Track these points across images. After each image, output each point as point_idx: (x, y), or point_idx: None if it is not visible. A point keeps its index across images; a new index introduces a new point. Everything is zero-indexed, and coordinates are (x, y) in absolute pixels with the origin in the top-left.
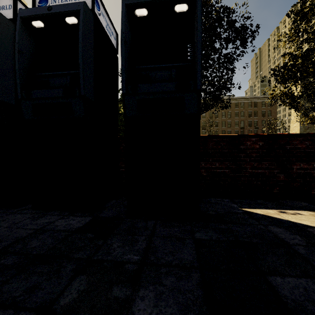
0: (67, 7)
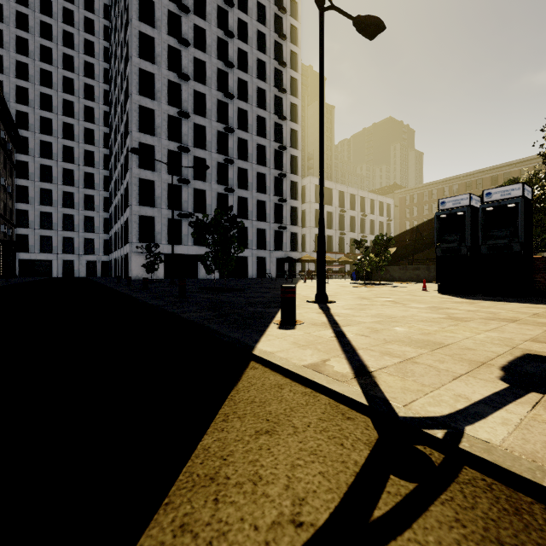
0: (510, 202)
